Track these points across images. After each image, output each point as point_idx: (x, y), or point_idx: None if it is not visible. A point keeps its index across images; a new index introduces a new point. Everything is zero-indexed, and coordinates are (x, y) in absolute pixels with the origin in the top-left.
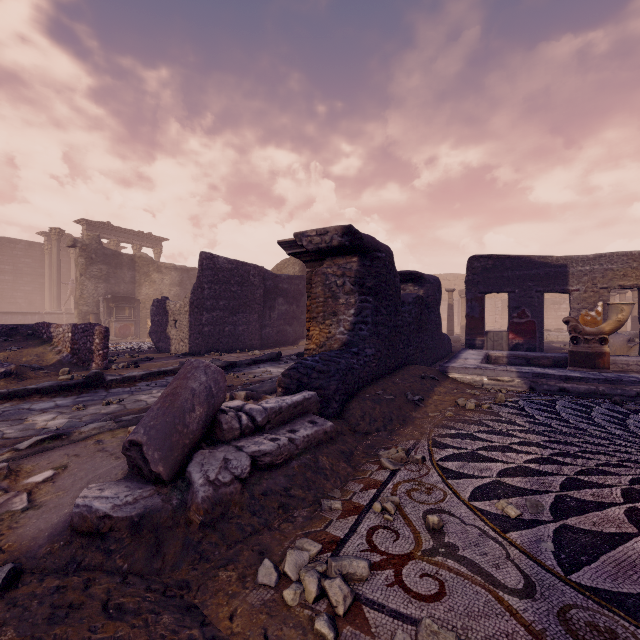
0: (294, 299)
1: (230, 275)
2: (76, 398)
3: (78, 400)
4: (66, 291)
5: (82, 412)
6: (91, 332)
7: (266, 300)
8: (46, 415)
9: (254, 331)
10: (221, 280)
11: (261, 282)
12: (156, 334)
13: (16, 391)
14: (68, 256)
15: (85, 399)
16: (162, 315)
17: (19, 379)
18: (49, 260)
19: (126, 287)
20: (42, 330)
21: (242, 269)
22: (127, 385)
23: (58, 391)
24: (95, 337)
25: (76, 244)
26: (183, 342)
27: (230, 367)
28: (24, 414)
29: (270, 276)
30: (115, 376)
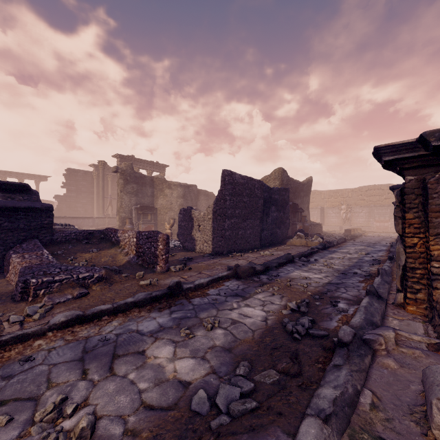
0: (281, 207)
1: (243, 188)
2: (170, 313)
3: (174, 317)
4: (106, 202)
5: (195, 343)
6: (155, 239)
7: (264, 208)
8: (162, 346)
9: (256, 234)
10: (237, 193)
11: (262, 194)
12: (183, 236)
13: (119, 306)
14: (107, 179)
15: (179, 315)
16: (188, 221)
17: (108, 283)
18: (96, 182)
19: (148, 199)
20: (111, 234)
21: (250, 183)
22: (200, 293)
23: (150, 303)
24: (159, 243)
25: (118, 170)
26: (207, 243)
27: (265, 270)
28: (139, 343)
29: (266, 189)
30: (188, 284)
